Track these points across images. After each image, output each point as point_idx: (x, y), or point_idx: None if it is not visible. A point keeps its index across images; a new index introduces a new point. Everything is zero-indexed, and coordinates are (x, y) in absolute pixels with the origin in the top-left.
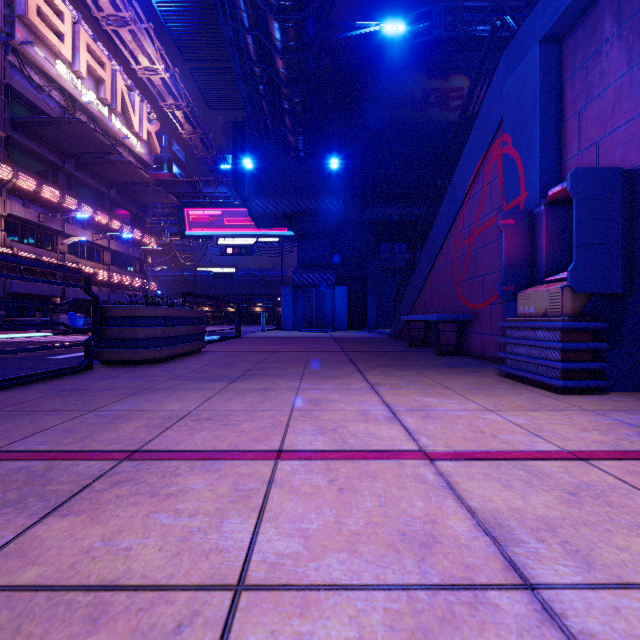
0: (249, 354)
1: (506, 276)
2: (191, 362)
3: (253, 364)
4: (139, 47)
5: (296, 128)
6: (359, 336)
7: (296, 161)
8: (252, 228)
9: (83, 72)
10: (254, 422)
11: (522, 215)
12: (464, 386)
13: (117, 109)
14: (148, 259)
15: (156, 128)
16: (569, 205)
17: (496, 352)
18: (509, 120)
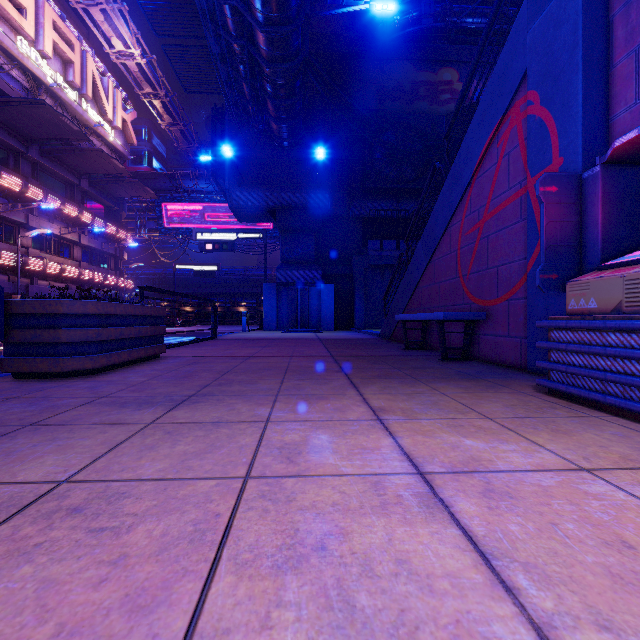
0: (217, 360)
1: (547, 260)
2: (137, 373)
3: (216, 375)
4: (112, 29)
5: (279, 114)
6: (347, 337)
7: (280, 151)
8: (235, 224)
9: (48, 51)
10: (162, 520)
11: (567, 180)
12: (506, 412)
13: (88, 94)
14: (124, 255)
15: (132, 117)
16: (632, 166)
17: (516, 357)
18: (535, 73)
